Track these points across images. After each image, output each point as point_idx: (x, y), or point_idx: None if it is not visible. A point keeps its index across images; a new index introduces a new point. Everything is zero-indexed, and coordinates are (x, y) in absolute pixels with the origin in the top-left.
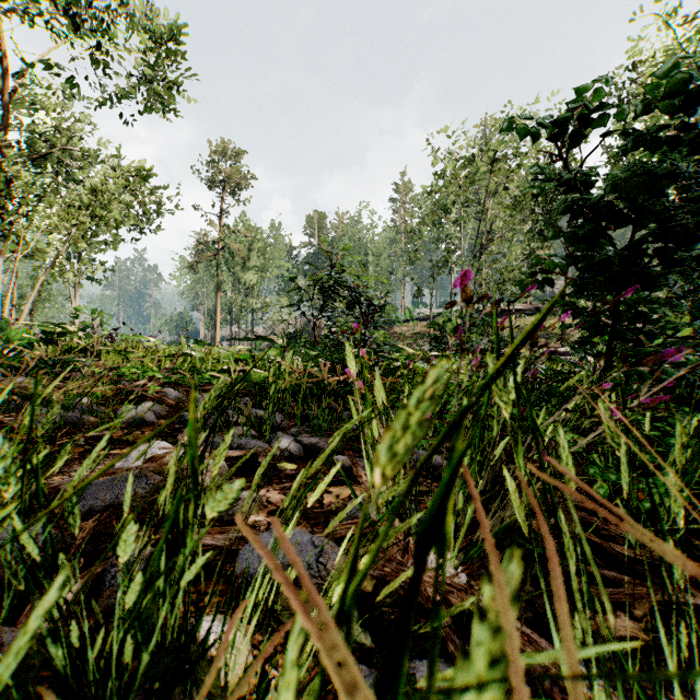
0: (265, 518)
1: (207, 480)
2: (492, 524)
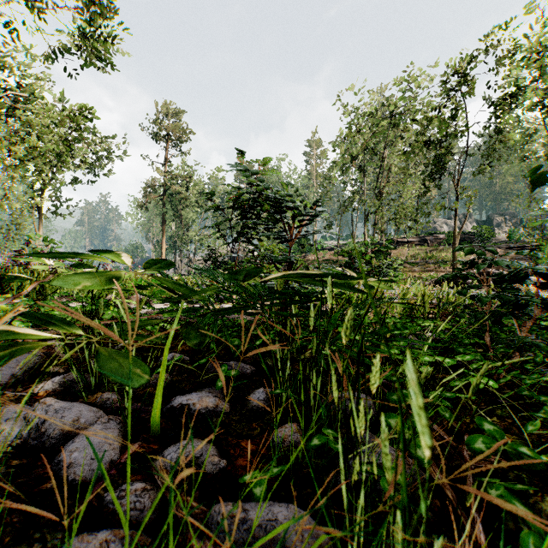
0: None
1: None
2: None
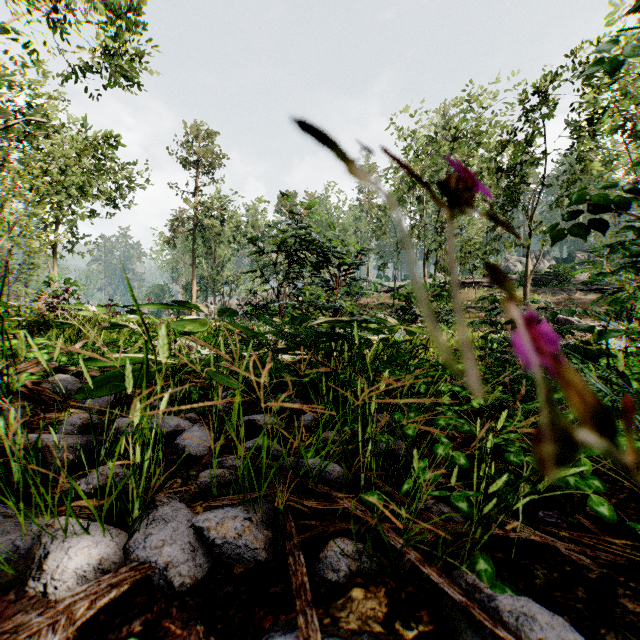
0: None
1: None
2: None
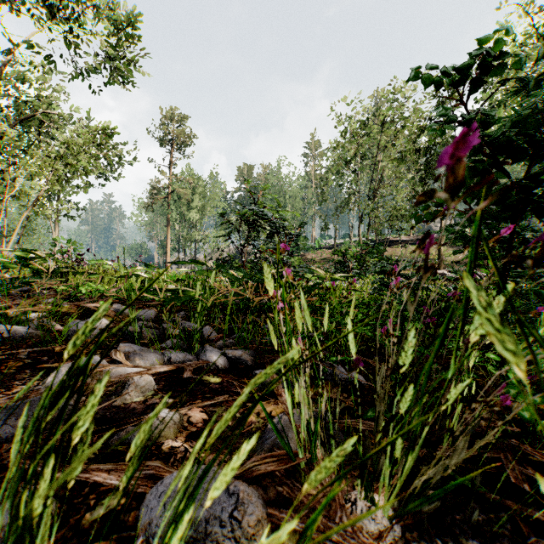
0: (182, 444)
1: (132, 397)
2: (434, 471)
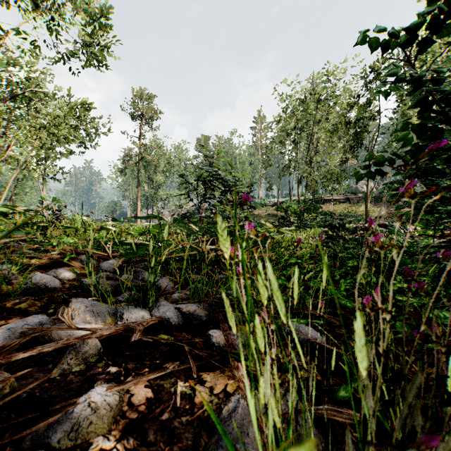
0: (115, 444)
1: (71, 366)
2: None
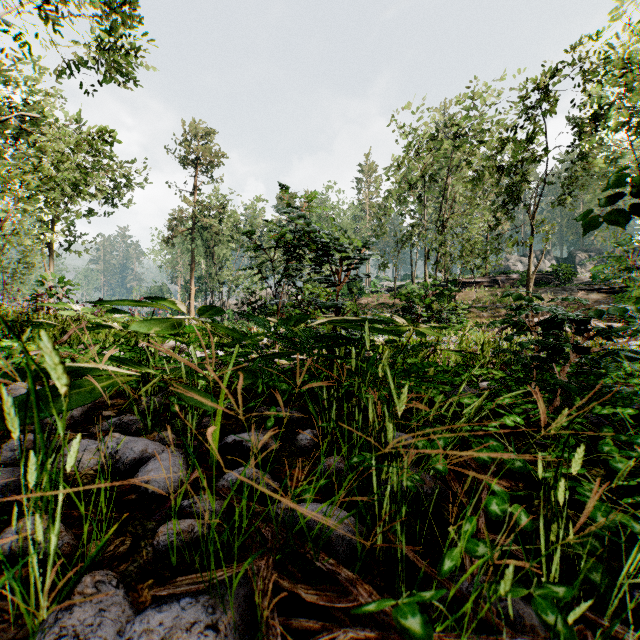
0: None
1: None
2: None
